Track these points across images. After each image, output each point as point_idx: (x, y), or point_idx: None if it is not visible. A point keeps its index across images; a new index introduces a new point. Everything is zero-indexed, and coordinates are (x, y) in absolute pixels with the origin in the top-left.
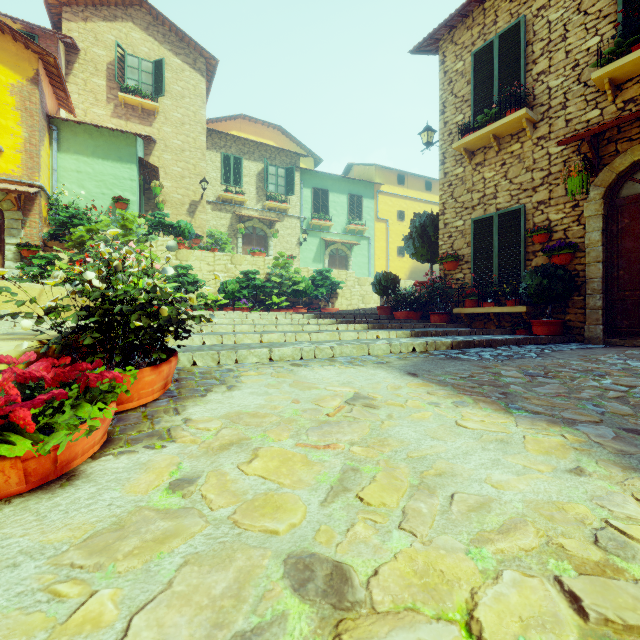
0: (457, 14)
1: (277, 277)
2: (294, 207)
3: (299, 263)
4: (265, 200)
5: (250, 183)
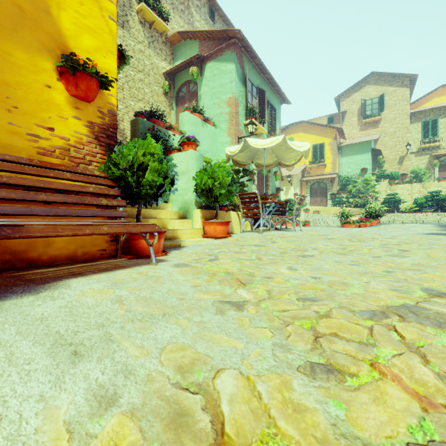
0: None
1: None
2: None
3: None
4: None
5: (445, 132)
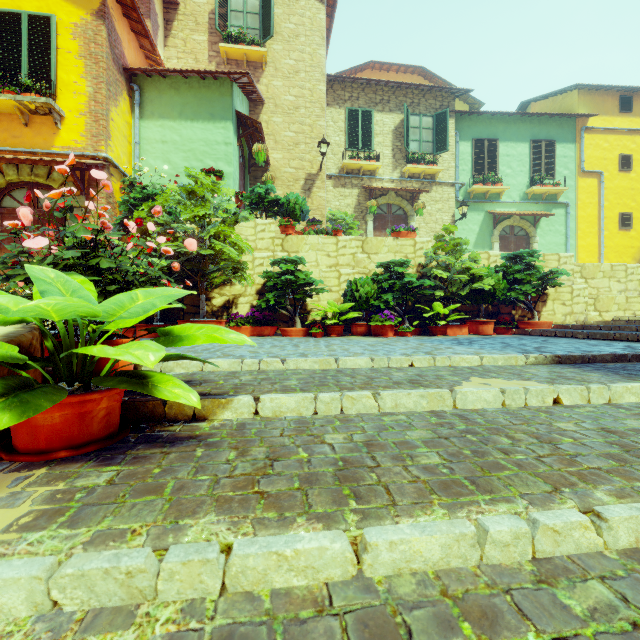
0: None
1: (439, 269)
2: (446, 170)
3: None
4: (404, 165)
5: (383, 144)
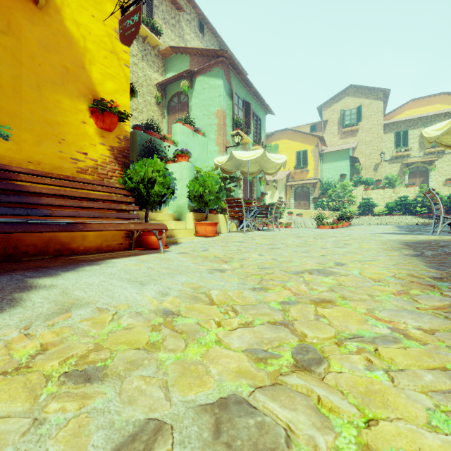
0: None
1: (421, 197)
2: None
3: None
4: (426, 149)
5: (414, 142)
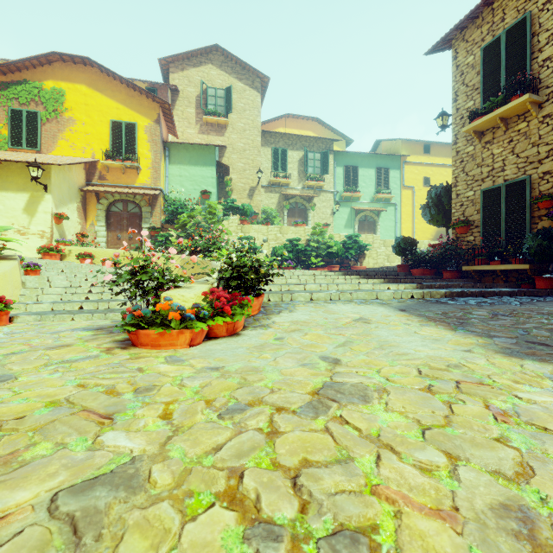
0: (466, 19)
1: (315, 242)
2: (328, 184)
3: (333, 229)
4: (305, 180)
5: (293, 168)
